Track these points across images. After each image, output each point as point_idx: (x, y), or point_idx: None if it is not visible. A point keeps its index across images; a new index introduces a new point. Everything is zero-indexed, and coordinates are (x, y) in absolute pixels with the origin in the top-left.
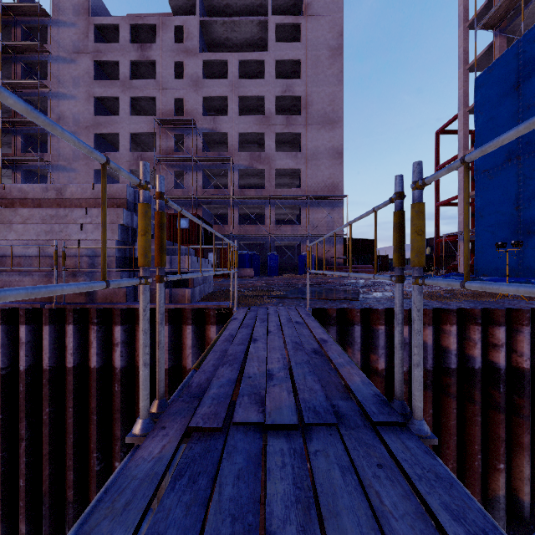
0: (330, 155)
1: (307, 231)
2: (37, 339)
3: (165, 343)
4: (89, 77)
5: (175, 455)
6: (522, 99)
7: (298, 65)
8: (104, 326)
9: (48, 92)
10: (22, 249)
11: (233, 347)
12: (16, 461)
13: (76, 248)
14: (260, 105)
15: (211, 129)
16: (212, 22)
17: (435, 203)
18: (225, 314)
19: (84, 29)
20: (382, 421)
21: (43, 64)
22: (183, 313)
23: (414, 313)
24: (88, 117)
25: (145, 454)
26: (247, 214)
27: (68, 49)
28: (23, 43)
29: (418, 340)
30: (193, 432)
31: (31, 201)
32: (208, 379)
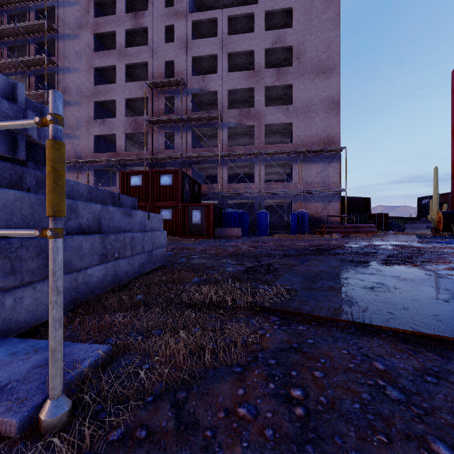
0: (325, 105)
1: (299, 188)
2: None
3: None
4: (89, 49)
5: None
6: None
7: (289, 16)
8: None
9: (55, 67)
10: None
11: None
12: None
13: None
14: (249, 63)
15: (200, 88)
16: None
17: (452, 153)
18: None
19: (85, 6)
20: None
21: (54, 44)
22: None
23: None
24: (88, 87)
25: None
26: (237, 174)
27: (72, 26)
28: (34, 24)
29: None
30: None
31: None
32: None
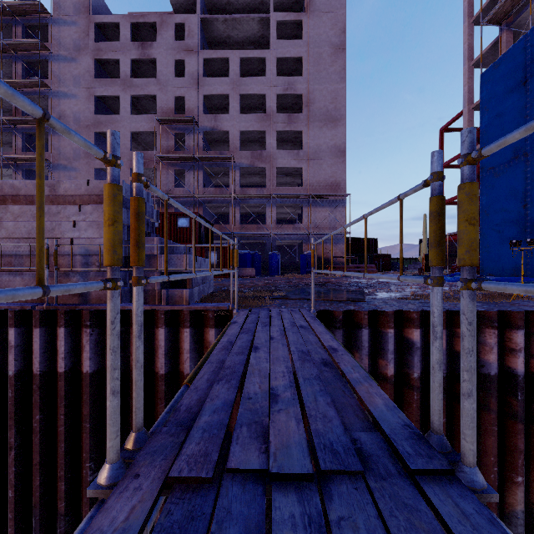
0: (332, 153)
1: (309, 230)
2: (27, 343)
3: (161, 347)
4: (89, 75)
5: (147, 521)
6: (529, 95)
7: (299, 63)
8: (97, 329)
9: (48, 91)
10: (12, 248)
11: (231, 357)
12: (5, 471)
13: (69, 247)
14: (261, 103)
15: (212, 127)
16: (213, 19)
17: None
18: (224, 316)
19: (84, 28)
20: (422, 468)
21: (44, 63)
22: (180, 315)
23: (463, 327)
24: (88, 116)
25: (106, 523)
26: (248, 213)
27: (68, 48)
28: (24, 42)
29: (469, 362)
30: (174, 484)
31: (23, 198)
32: (200, 399)
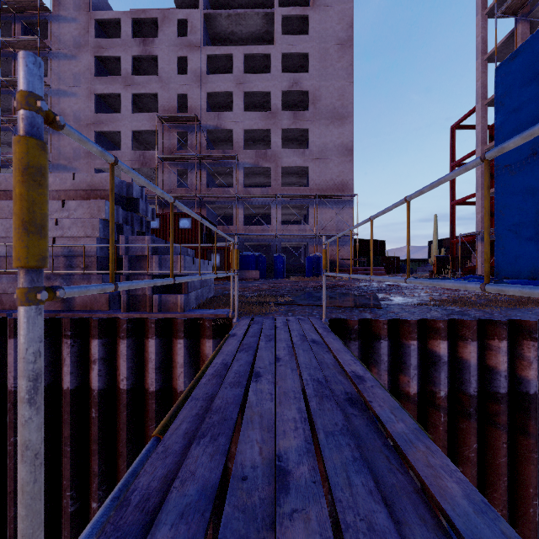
0: (339, 152)
1: (315, 231)
2: (1, 355)
3: (151, 361)
4: (90, 73)
5: None
6: None
7: (305, 59)
8: (79, 339)
9: (48, 89)
10: None
11: (224, 391)
12: None
13: (51, 247)
14: (266, 101)
15: (215, 125)
16: (217, 15)
17: (450, 202)
18: (223, 326)
19: (84, 24)
20: None
21: (44, 61)
22: (173, 324)
23: None
24: (89, 115)
25: None
26: (252, 214)
27: (68, 45)
28: (23, 39)
29: None
30: None
31: (3, 194)
32: (167, 477)
